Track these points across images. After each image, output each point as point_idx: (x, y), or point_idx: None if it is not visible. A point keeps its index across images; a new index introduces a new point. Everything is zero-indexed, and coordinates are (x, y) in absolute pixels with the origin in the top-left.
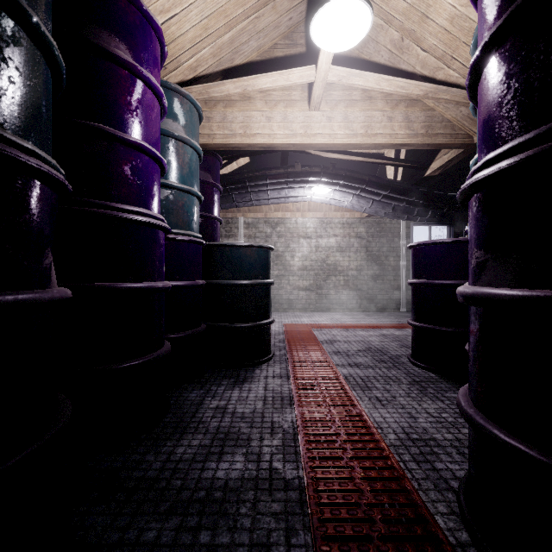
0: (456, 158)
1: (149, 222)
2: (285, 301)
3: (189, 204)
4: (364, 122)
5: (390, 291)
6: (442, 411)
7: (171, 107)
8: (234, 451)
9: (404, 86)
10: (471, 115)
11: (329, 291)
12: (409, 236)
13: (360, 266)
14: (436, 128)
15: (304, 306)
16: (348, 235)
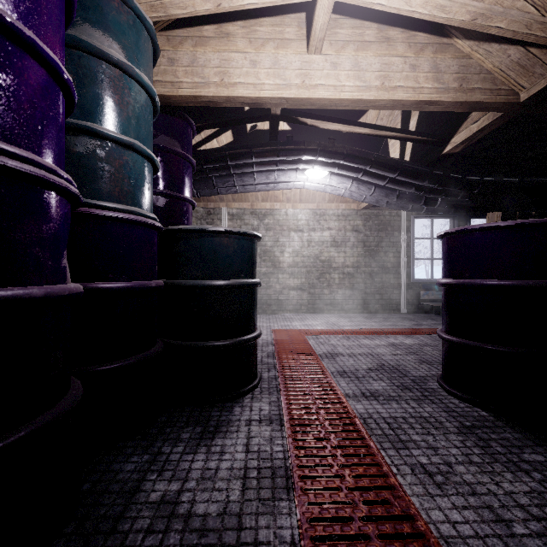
0: (489, 126)
1: (1, 163)
2: (273, 302)
3: (132, 167)
4: (380, 71)
5: (389, 290)
6: (541, 502)
7: (100, 12)
8: None
9: (444, 5)
10: (523, 60)
11: (323, 291)
12: (410, 230)
13: (357, 262)
14: (473, 82)
15: (294, 307)
16: (344, 229)
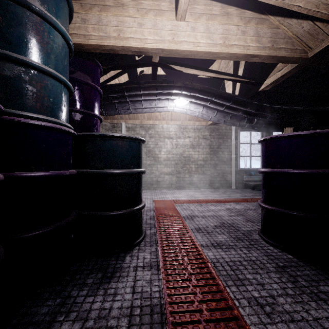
0: (288, 73)
1: None
2: (154, 182)
3: (51, 89)
4: (222, 34)
5: (225, 174)
6: None
7: None
8: None
9: None
10: (311, 30)
11: (185, 175)
12: (237, 138)
13: (206, 158)
14: (280, 43)
15: (167, 186)
16: (198, 137)
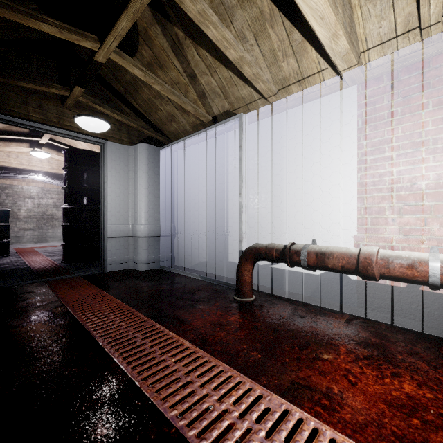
0: None
1: None
2: (13, 237)
3: None
4: (58, 165)
5: None
6: None
7: None
8: (4, 265)
9: None
10: None
11: (48, 231)
12: None
13: None
14: None
15: (29, 240)
16: (62, 199)
